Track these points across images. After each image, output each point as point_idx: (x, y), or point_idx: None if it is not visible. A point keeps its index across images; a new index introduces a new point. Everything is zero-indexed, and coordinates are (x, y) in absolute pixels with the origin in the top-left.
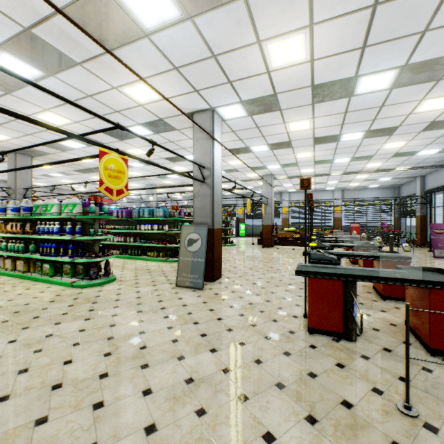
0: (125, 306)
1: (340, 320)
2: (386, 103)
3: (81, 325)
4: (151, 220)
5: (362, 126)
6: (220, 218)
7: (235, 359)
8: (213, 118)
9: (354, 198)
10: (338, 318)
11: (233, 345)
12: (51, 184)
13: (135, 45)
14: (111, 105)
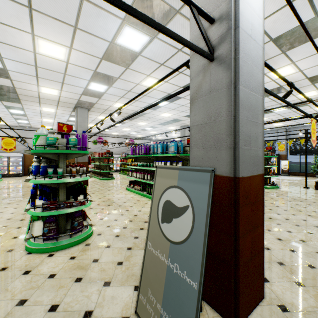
0: None
1: None
2: None
3: None
4: (167, 157)
5: None
6: (260, 148)
7: None
8: None
9: None
10: None
11: None
12: (121, 133)
13: None
14: None
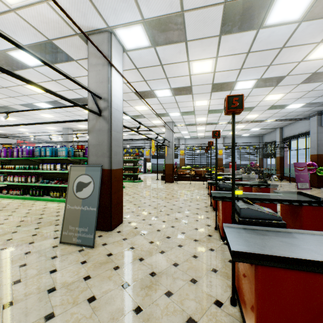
0: None
1: None
2: (287, 44)
3: None
4: (55, 160)
5: (257, 73)
6: (121, 157)
7: None
8: (111, 42)
9: (236, 143)
10: None
11: None
12: None
13: None
14: None
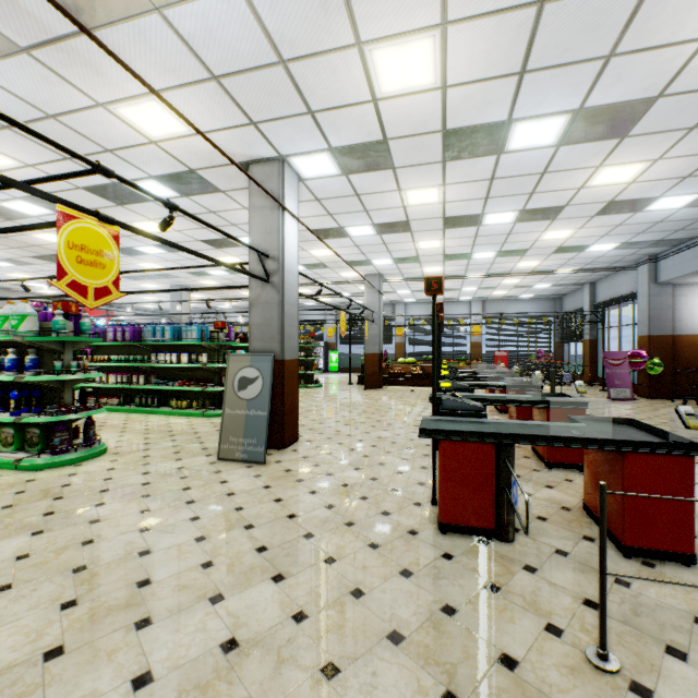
0: (119, 501)
1: (490, 509)
2: (549, 168)
3: (22, 546)
4: (177, 346)
5: (515, 203)
6: (296, 342)
7: (317, 592)
8: (283, 175)
9: (501, 313)
10: (486, 506)
11: (314, 565)
12: None
13: (136, 24)
14: (96, 138)
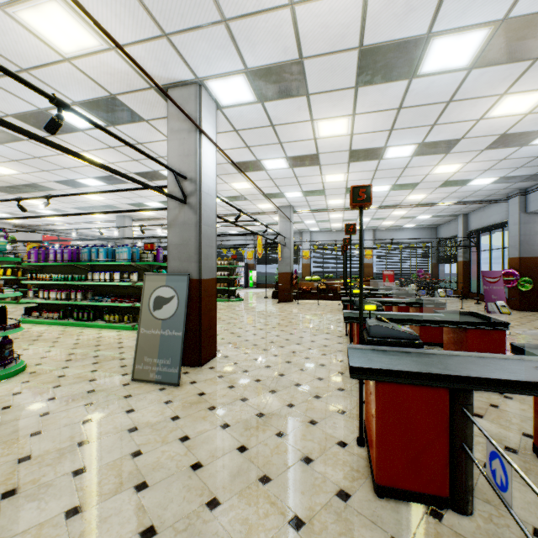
0: (1, 443)
1: (443, 472)
2: (456, 96)
3: None
4: (112, 266)
5: (416, 135)
6: (214, 261)
7: None
8: (200, 98)
9: (392, 239)
10: (438, 467)
11: None
12: None
13: None
14: (7, 54)
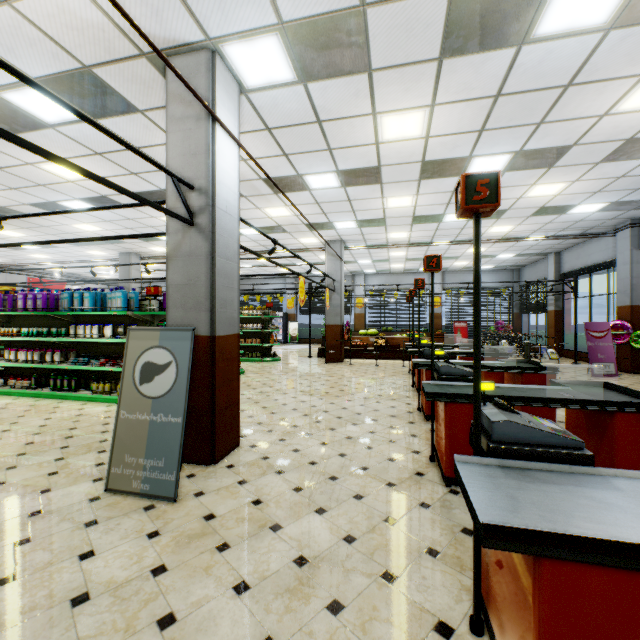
0: None
1: None
2: (578, 77)
3: None
4: (103, 317)
5: (513, 140)
6: (236, 310)
7: None
8: (214, 71)
9: (468, 283)
10: None
11: None
12: None
13: None
14: None
